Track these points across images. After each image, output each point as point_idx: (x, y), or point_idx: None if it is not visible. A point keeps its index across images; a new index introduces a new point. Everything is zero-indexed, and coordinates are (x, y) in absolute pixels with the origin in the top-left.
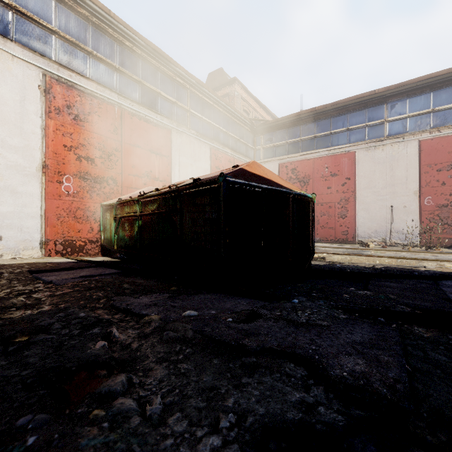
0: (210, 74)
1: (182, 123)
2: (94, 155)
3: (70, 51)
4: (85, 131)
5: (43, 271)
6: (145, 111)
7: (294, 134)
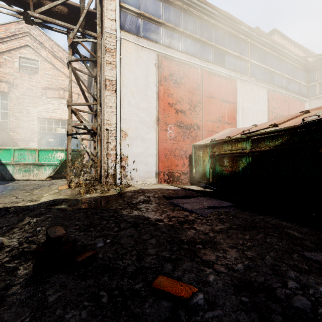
0: None
1: (243, 73)
2: (185, 108)
3: (171, 35)
4: (180, 90)
5: (173, 197)
6: (217, 68)
7: None
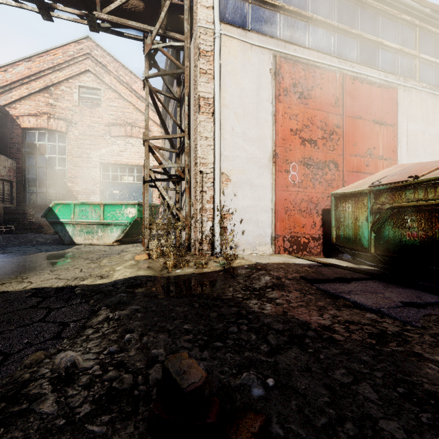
0: None
1: (408, 77)
2: (316, 136)
3: (292, 24)
4: (308, 109)
5: (320, 281)
6: (366, 71)
7: None
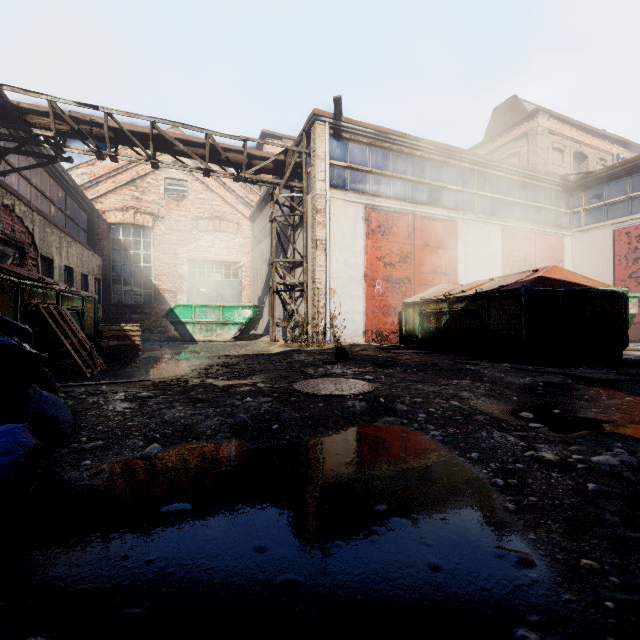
0: (495, 109)
1: (468, 210)
2: (395, 261)
3: (378, 181)
4: (389, 242)
5: (385, 349)
6: (432, 211)
7: None
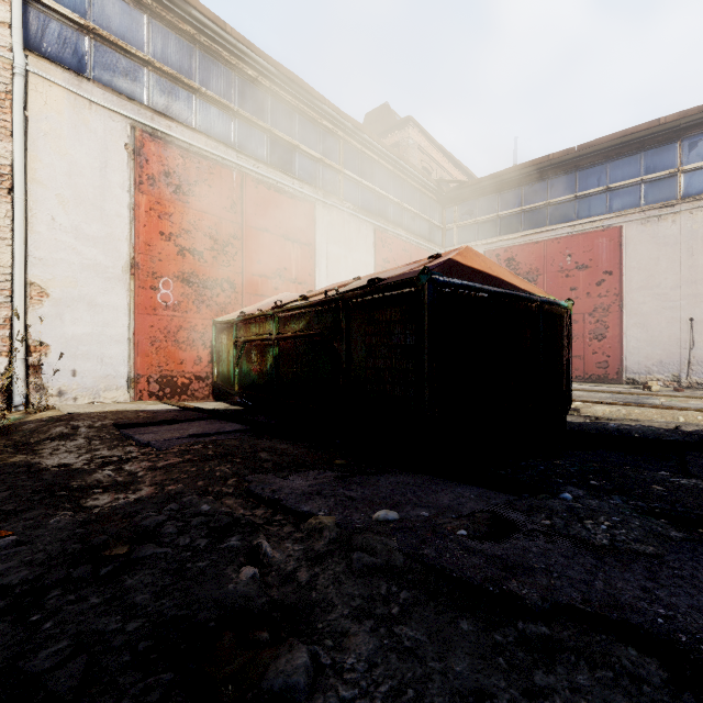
0: (368, 114)
1: (331, 192)
2: (203, 246)
3: (169, 89)
4: (190, 209)
5: (135, 425)
6: (276, 176)
7: (511, 202)
